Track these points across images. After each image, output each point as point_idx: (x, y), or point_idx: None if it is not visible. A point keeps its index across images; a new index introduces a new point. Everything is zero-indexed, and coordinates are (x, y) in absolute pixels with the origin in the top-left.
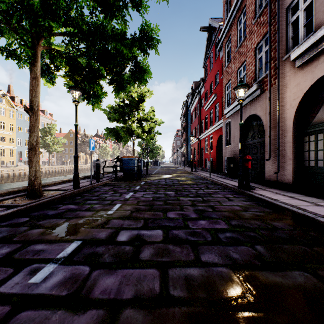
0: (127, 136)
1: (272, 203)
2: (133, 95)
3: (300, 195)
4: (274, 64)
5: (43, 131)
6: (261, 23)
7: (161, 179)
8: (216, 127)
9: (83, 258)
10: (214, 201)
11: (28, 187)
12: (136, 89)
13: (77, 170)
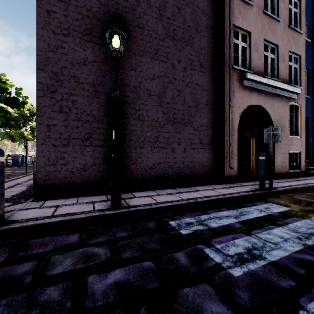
0: (20, 139)
1: None
2: (26, 112)
3: None
4: None
5: None
6: None
7: None
8: None
9: None
10: None
11: None
12: (28, 108)
13: None
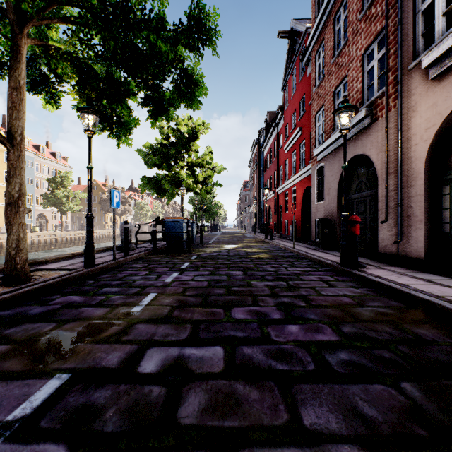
0: (172, 188)
1: (401, 291)
2: (182, 129)
3: (439, 276)
4: (394, 76)
5: (53, 182)
6: (373, 16)
7: (221, 251)
8: (302, 176)
9: (61, 420)
10: (306, 288)
11: (5, 265)
12: (186, 121)
13: (91, 238)
